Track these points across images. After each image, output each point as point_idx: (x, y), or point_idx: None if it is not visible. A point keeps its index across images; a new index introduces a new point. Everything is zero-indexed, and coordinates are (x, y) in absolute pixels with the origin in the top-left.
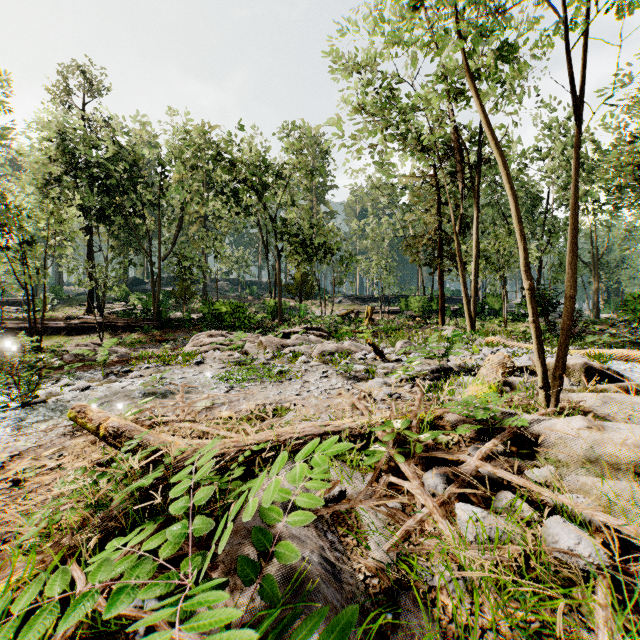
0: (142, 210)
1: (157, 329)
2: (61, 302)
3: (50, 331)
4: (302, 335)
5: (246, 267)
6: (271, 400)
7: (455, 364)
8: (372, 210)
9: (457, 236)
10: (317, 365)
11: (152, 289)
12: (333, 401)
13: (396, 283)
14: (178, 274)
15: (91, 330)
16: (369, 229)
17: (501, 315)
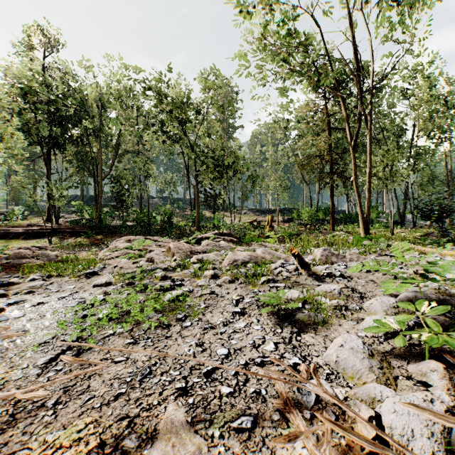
0: (88, 139)
1: (99, 234)
2: (32, 213)
3: (11, 236)
4: (213, 240)
5: (174, 187)
6: (109, 422)
7: (432, 288)
8: (270, 141)
9: (352, 151)
10: (227, 282)
11: (95, 202)
12: (274, 453)
13: (289, 198)
14: (116, 190)
15: (45, 235)
16: (268, 156)
17: (375, 223)
